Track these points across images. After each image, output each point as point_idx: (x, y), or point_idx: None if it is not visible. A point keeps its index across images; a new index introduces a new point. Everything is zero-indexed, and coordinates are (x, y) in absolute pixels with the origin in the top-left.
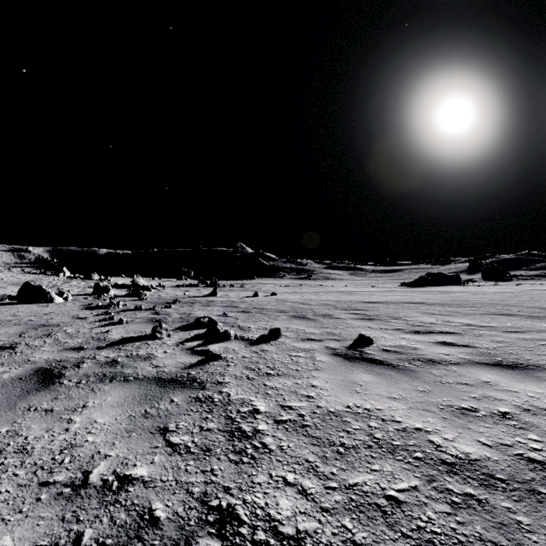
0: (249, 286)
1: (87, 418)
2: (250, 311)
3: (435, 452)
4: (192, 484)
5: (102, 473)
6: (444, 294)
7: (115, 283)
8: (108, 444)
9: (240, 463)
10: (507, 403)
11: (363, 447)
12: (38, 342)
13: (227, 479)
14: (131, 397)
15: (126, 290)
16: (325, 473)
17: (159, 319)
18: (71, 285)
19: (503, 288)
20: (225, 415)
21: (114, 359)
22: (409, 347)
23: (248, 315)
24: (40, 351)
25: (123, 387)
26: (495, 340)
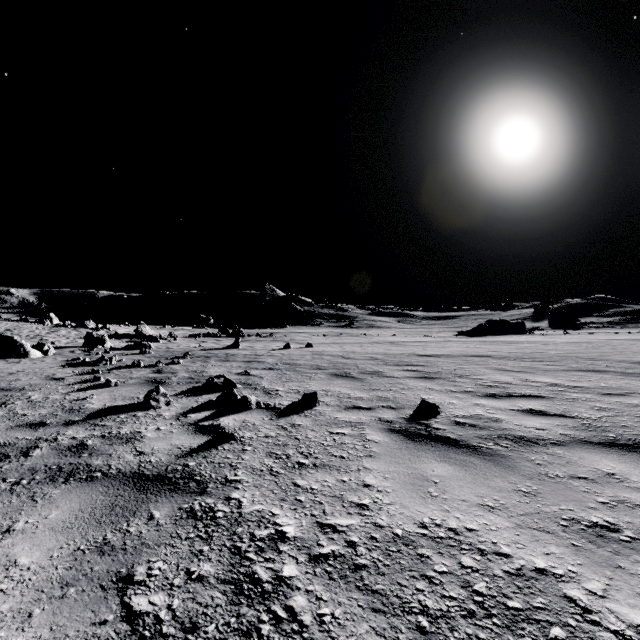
0: (280, 335)
1: (3, 556)
2: (279, 368)
3: (584, 625)
4: None
5: None
6: (510, 345)
7: (115, 332)
8: (19, 618)
9: None
10: None
11: (461, 615)
12: None
13: None
14: (88, 511)
15: (128, 341)
16: None
17: (160, 379)
18: (58, 335)
19: (576, 338)
20: (231, 545)
21: (83, 442)
22: (488, 418)
23: (276, 373)
24: None
25: (81, 492)
26: (596, 407)
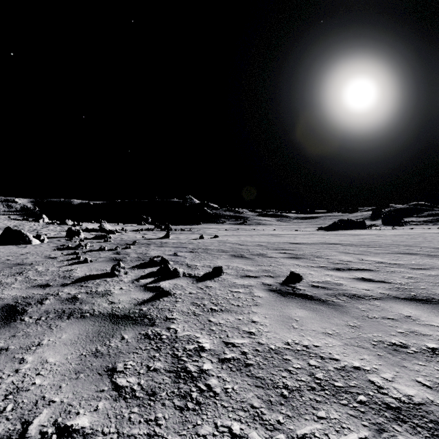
0: (196, 230)
1: (39, 357)
2: (196, 251)
3: (378, 395)
4: (134, 437)
5: (43, 423)
6: (354, 237)
7: (86, 228)
8: (55, 388)
9: (184, 410)
10: (432, 338)
11: (307, 389)
12: (10, 280)
13: (171, 430)
14: (85, 335)
15: (95, 233)
16: (271, 421)
17: (119, 258)
18: (48, 229)
19: (400, 232)
20: (172, 353)
21: (75, 296)
22: (333, 283)
23: (195, 254)
24: (10, 288)
25: (78, 324)
26: (406, 276)
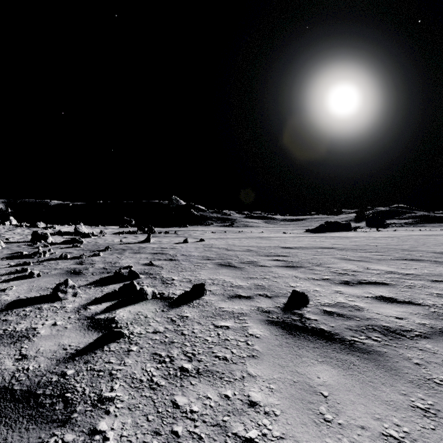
0: (181, 232)
1: None
2: (177, 259)
3: None
4: None
5: None
6: (344, 239)
7: (58, 231)
8: None
9: None
10: None
11: None
12: None
13: None
14: None
15: (67, 237)
16: None
17: (78, 270)
18: (14, 232)
19: (386, 234)
20: None
21: None
22: (350, 306)
23: (175, 263)
24: None
25: None
26: (434, 294)
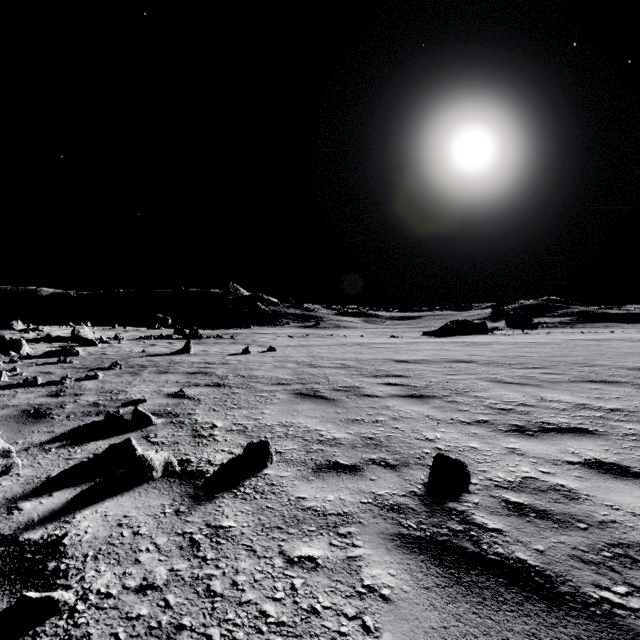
0: (242, 337)
1: None
2: (228, 384)
3: None
4: None
5: None
6: (484, 347)
7: (46, 335)
8: None
9: None
10: None
11: None
12: None
13: None
14: None
15: (59, 345)
16: None
17: (46, 409)
18: None
19: (539, 338)
20: None
21: None
22: (552, 489)
23: (222, 392)
24: None
25: None
26: None
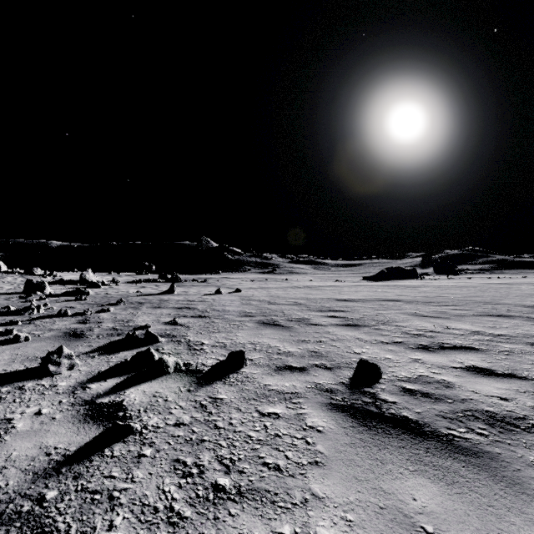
0: (213, 281)
1: None
2: (208, 316)
3: None
4: None
5: None
6: (411, 289)
7: (60, 279)
8: None
9: None
10: None
11: None
12: None
13: None
14: None
15: (71, 287)
16: None
17: (80, 331)
18: (3, 281)
19: (460, 282)
20: None
21: None
22: (437, 382)
23: (205, 321)
24: None
25: None
26: None
